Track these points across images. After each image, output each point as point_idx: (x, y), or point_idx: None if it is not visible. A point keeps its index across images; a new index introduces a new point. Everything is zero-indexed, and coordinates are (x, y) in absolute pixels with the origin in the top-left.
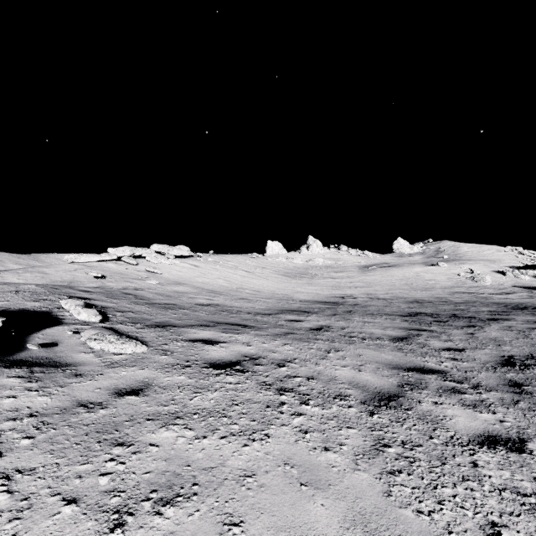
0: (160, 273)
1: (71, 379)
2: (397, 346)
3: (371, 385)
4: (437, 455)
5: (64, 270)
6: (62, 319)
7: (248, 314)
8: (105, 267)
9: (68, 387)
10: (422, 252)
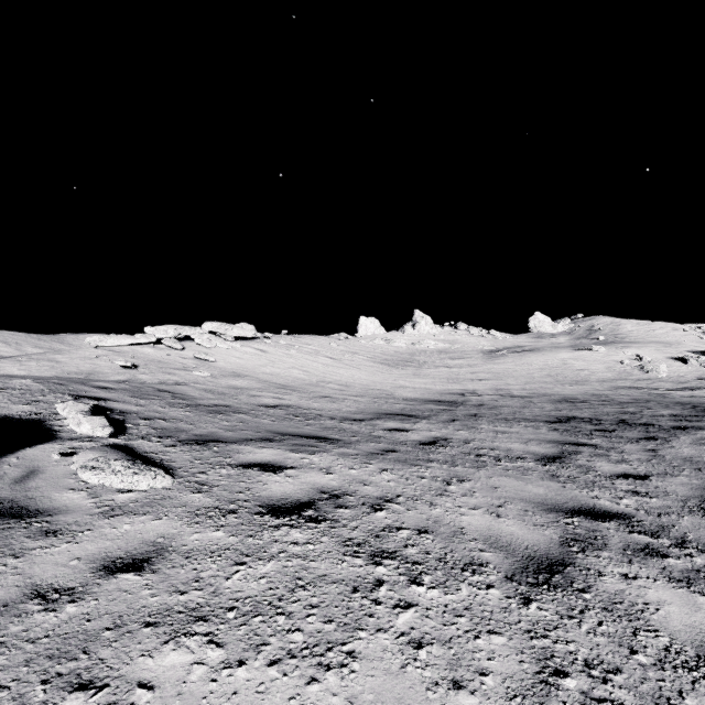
0: (213, 361)
1: (36, 541)
2: (548, 470)
3: (519, 543)
4: (652, 692)
5: (83, 358)
6: (57, 431)
7: (331, 420)
8: (139, 353)
9: (26, 557)
10: (569, 331)
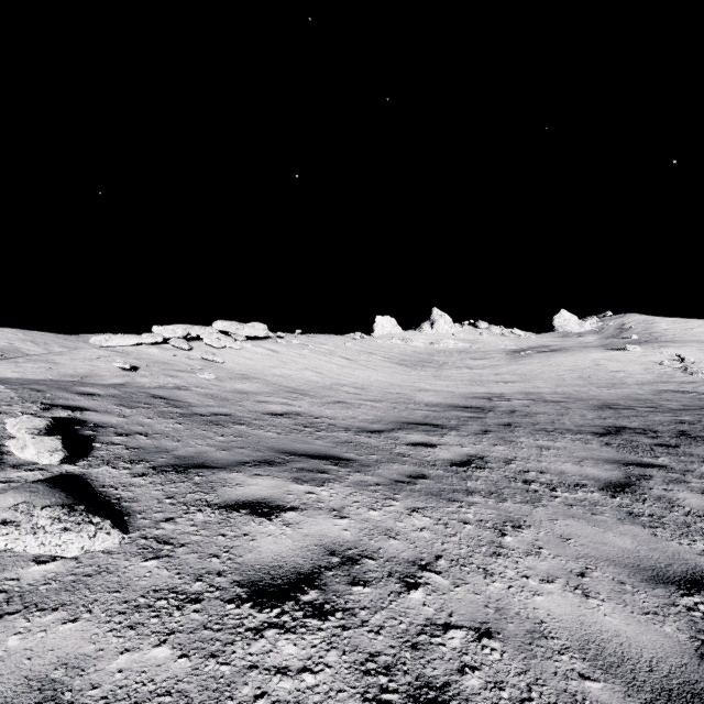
0: (221, 362)
1: None
2: (621, 505)
3: (635, 656)
4: None
5: (83, 359)
6: (4, 454)
7: (345, 431)
8: (143, 353)
9: None
10: (597, 330)
